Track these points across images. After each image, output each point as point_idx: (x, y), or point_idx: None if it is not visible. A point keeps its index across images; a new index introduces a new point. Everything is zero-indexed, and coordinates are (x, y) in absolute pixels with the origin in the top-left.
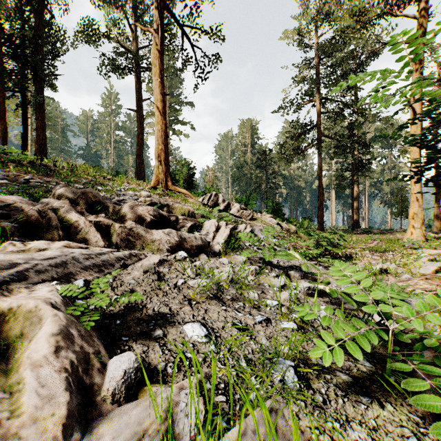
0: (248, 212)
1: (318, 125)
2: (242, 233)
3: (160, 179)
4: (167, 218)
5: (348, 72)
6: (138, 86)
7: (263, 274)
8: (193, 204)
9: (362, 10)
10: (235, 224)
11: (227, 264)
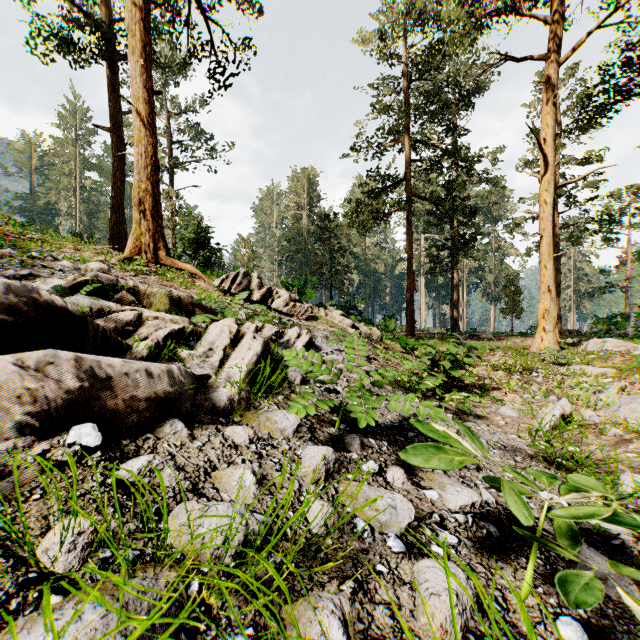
0: (304, 306)
1: (406, 179)
2: (288, 355)
3: (143, 244)
4: (73, 314)
5: (449, 103)
6: (114, 87)
7: (346, 471)
8: (202, 291)
9: None
10: (280, 327)
11: (246, 445)
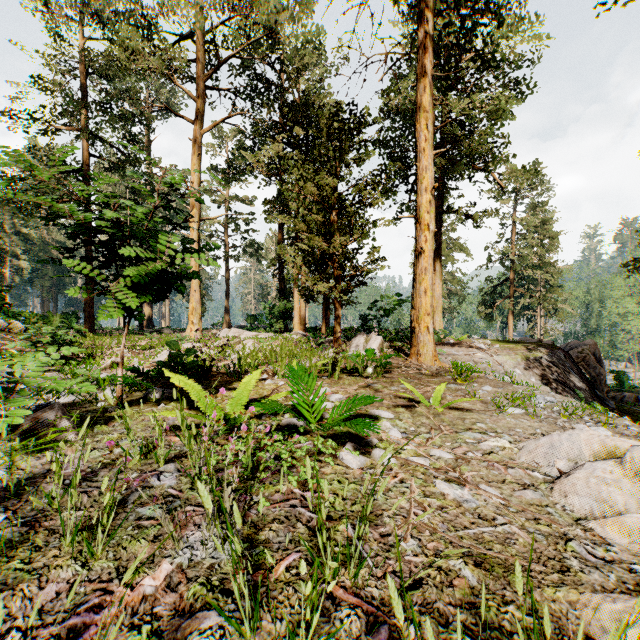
0: None
1: (84, 171)
2: None
3: None
4: None
5: (129, 115)
6: None
7: None
8: None
9: (136, 50)
10: None
11: None
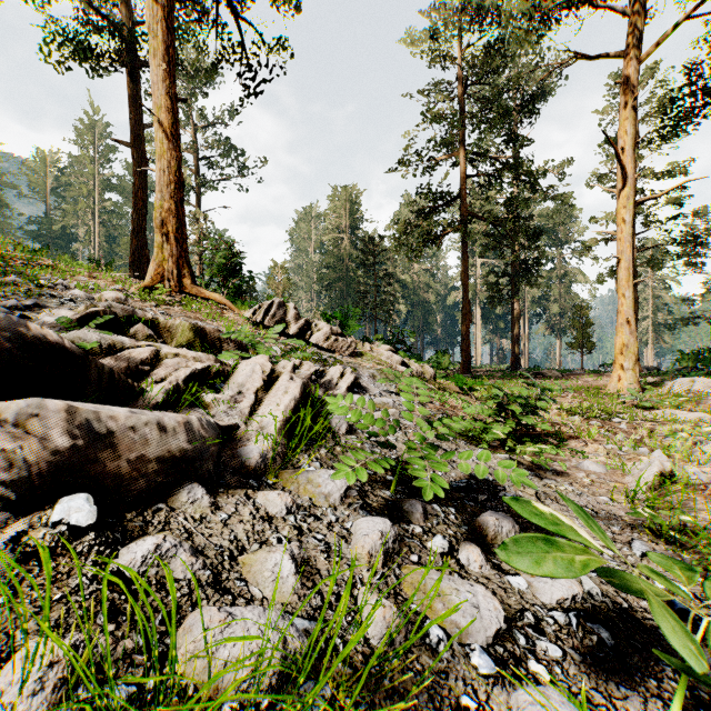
0: (347, 340)
1: (461, 196)
2: (334, 402)
3: (165, 271)
4: (71, 352)
5: (511, 110)
6: (135, 98)
7: (408, 551)
8: (232, 323)
9: None
10: (320, 365)
11: (282, 516)
